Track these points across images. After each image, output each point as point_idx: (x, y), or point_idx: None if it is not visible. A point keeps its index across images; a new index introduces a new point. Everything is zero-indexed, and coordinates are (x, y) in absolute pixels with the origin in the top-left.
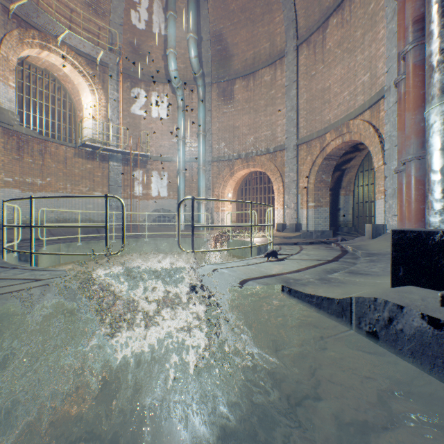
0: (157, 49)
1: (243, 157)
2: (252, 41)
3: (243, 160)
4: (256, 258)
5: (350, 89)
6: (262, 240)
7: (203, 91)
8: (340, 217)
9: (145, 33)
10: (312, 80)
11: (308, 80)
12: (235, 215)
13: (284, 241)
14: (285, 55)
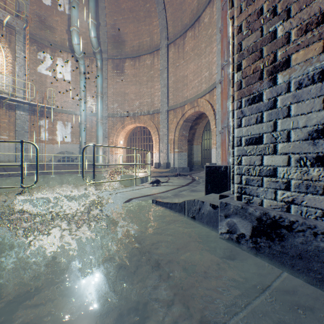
0: (61, 24)
1: (132, 115)
2: (138, 34)
3: (131, 118)
4: (139, 186)
5: (199, 79)
6: (144, 174)
7: (101, 63)
8: (194, 159)
9: (51, 9)
10: (177, 69)
11: (174, 69)
12: (126, 157)
13: (159, 174)
14: (160, 49)
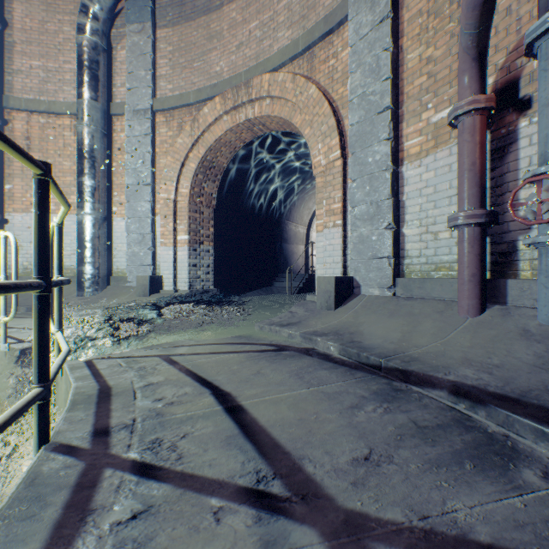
0: None
1: None
2: None
3: None
4: None
5: None
6: None
7: None
8: None
9: None
10: None
11: None
12: None
13: None
14: None
